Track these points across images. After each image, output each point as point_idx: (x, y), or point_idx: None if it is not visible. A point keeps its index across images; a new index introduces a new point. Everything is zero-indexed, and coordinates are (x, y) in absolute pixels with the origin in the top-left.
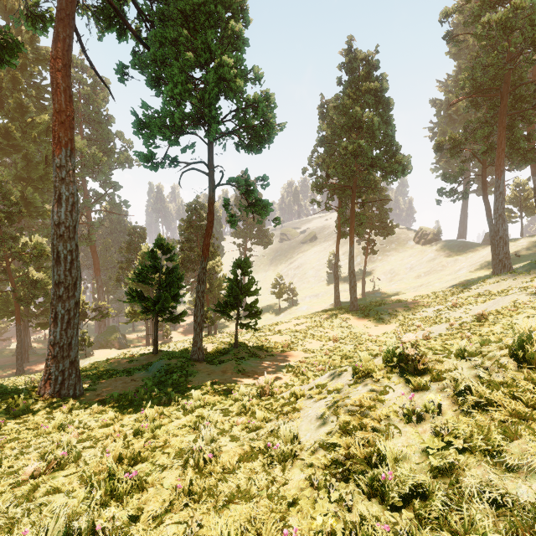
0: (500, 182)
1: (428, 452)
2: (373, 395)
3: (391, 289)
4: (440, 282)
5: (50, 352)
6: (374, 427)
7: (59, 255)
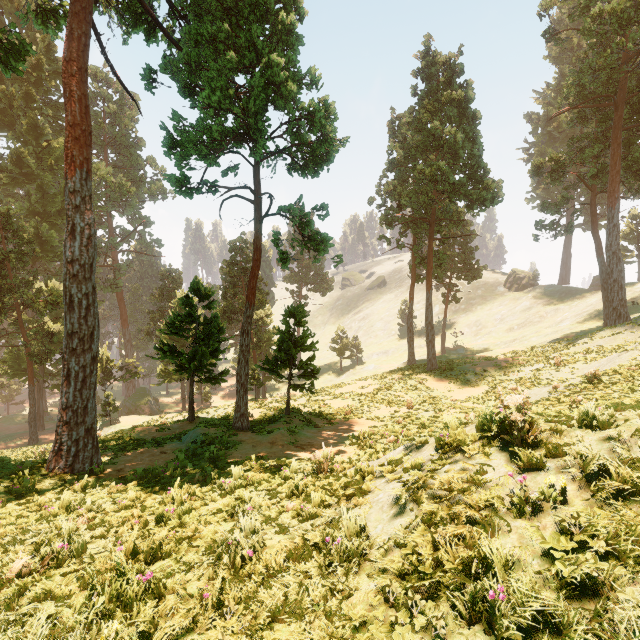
0: (614, 212)
1: (552, 558)
2: (467, 476)
3: (477, 344)
4: (537, 336)
5: (62, 417)
6: (471, 519)
7: (73, 299)
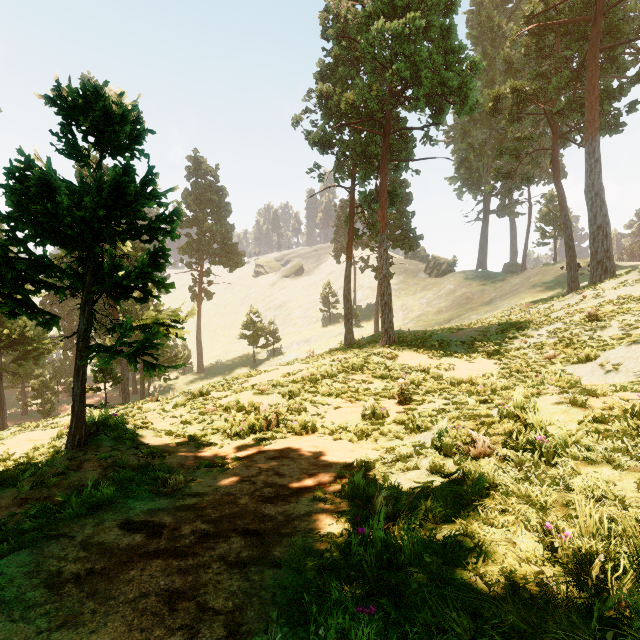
0: (595, 145)
1: None
2: None
3: (410, 327)
4: (477, 314)
5: None
6: None
7: None
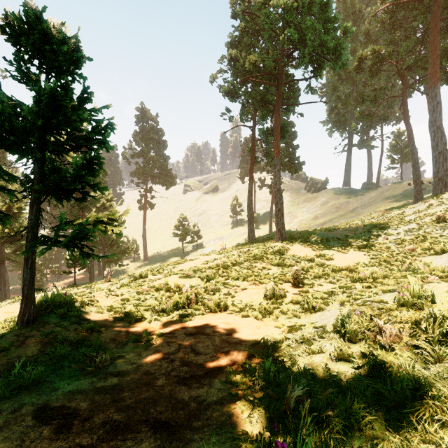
0: (437, 91)
1: None
2: None
3: (295, 228)
4: (344, 218)
5: None
6: None
7: None
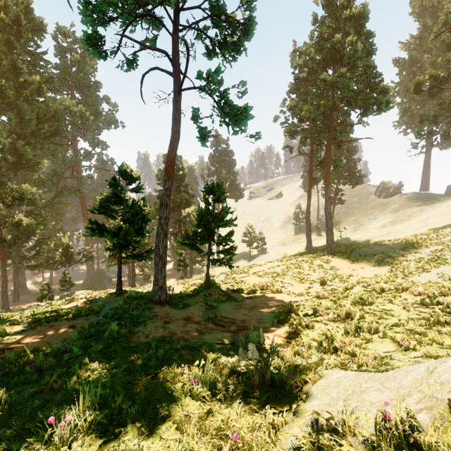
0: None
1: None
2: None
3: (358, 237)
4: (410, 229)
5: None
6: None
7: None
